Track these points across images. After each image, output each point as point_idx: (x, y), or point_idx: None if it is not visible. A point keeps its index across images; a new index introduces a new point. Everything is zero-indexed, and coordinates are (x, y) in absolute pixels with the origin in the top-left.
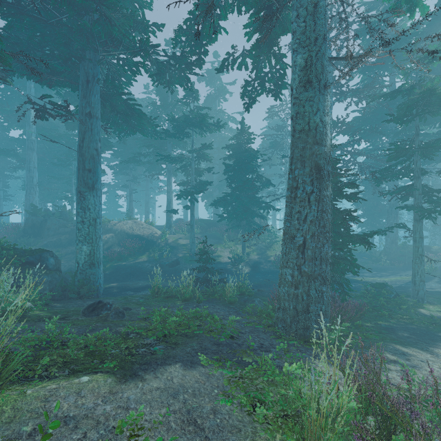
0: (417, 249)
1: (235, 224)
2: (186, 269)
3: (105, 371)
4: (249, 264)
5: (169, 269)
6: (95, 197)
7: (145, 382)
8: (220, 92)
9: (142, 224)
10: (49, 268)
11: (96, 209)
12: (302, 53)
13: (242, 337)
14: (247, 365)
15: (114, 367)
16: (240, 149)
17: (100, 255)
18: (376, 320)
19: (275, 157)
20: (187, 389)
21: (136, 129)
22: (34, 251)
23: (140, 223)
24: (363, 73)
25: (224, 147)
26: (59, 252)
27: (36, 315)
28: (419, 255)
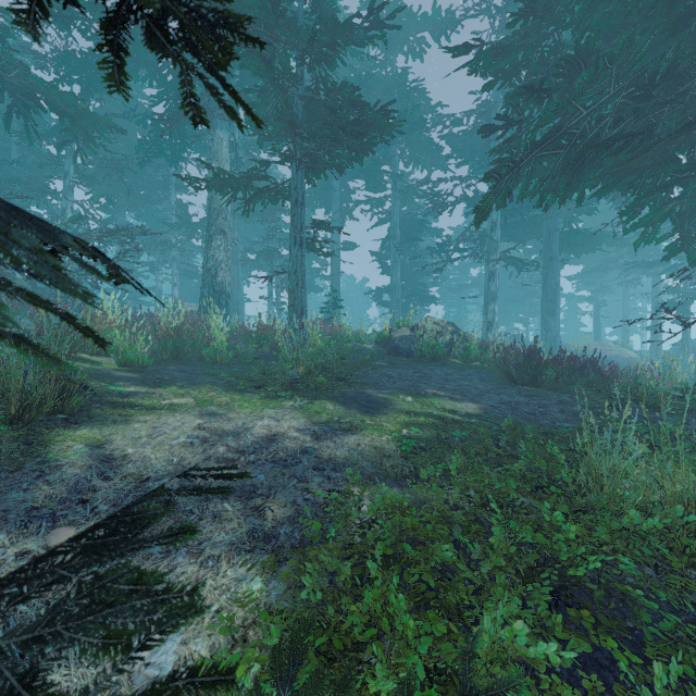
0: None
1: None
2: None
3: None
4: None
5: None
6: (555, 321)
7: None
8: None
9: (609, 346)
10: None
11: (555, 330)
12: None
13: None
14: None
15: None
16: None
17: None
18: None
19: None
20: None
21: (594, 249)
22: None
23: (607, 345)
24: None
25: None
26: None
27: None
28: None
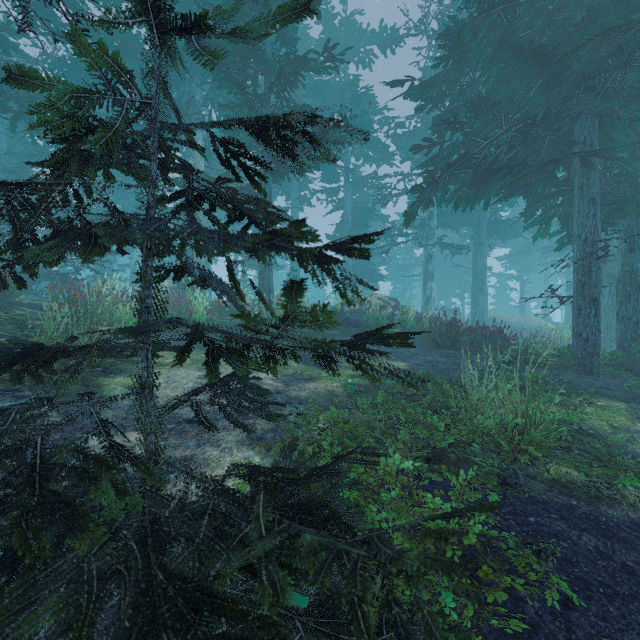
0: None
1: None
2: None
3: None
4: None
5: None
6: (483, 296)
7: None
8: None
9: (530, 318)
10: None
11: (483, 304)
12: None
13: None
14: None
15: None
16: None
17: None
18: None
19: None
20: None
21: (516, 235)
22: None
23: (529, 317)
24: None
25: None
26: None
27: None
28: None
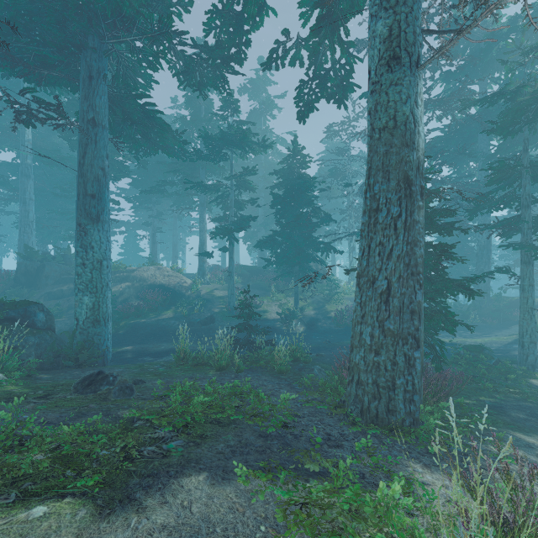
0: (526, 300)
1: (285, 271)
2: (223, 327)
3: (80, 493)
4: (303, 321)
5: (201, 328)
6: (101, 232)
7: (144, 513)
8: (266, 107)
9: (167, 272)
10: (37, 326)
11: (101, 248)
12: (384, 18)
13: (300, 425)
14: (311, 473)
15: (97, 484)
16: (292, 175)
17: (107, 309)
18: (477, 395)
19: (336, 188)
20: (215, 527)
21: (157, 146)
22: (18, 303)
23: (165, 270)
24: (446, 81)
25: (272, 173)
26: (60, 306)
27: (7, 393)
28: (528, 309)
